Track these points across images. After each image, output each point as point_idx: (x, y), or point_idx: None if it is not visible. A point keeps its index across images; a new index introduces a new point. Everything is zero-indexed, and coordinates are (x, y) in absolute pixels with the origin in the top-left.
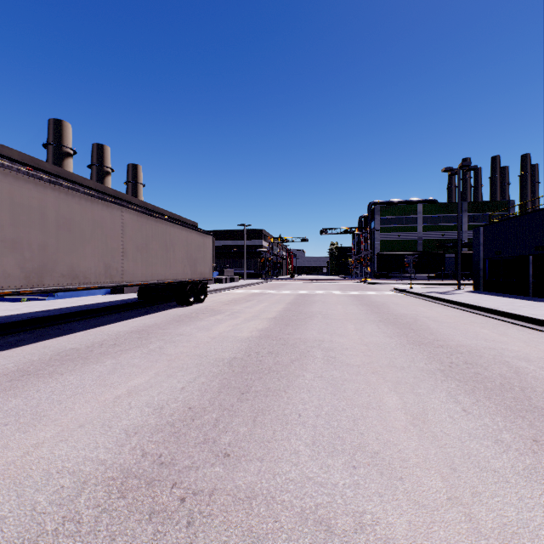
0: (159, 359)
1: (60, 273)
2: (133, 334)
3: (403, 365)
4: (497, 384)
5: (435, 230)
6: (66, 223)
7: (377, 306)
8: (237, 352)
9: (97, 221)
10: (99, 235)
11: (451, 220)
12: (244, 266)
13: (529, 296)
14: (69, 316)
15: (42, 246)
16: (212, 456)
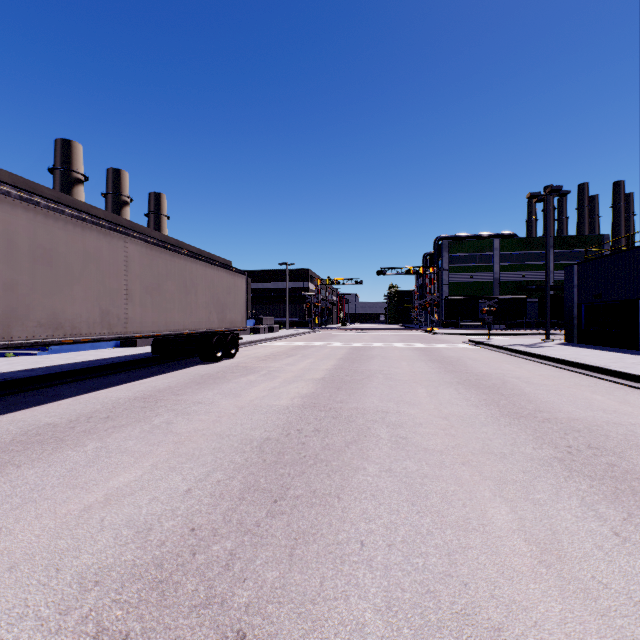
0: (163, 440)
1: (37, 321)
2: (137, 402)
3: (503, 451)
4: None
5: (515, 270)
6: (45, 254)
7: (451, 363)
8: (272, 429)
9: (90, 253)
10: (92, 272)
11: (534, 258)
12: (286, 313)
13: (638, 349)
14: (58, 377)
15: (9, 284)
16: (214, 637)
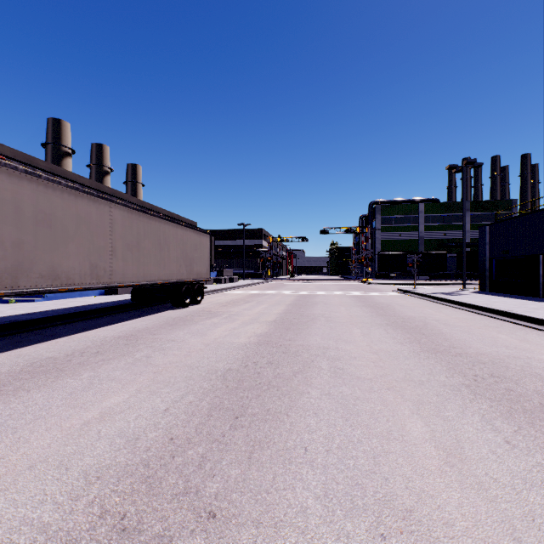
0: (144, 370)
1: (39, 273)
2: (121, 340)
3: (421, 379)
4: (536, 404)
5: (437, 230)
6: (46, 218)
7: (382, 308)
8: (233, 362)
9: (82, 217)
10: (84, 233)
11: (453, 220)
12: (243, 266)
13: (539, 297)
14: (54, 319)
15: (16, 243)
16: (192, 516)
